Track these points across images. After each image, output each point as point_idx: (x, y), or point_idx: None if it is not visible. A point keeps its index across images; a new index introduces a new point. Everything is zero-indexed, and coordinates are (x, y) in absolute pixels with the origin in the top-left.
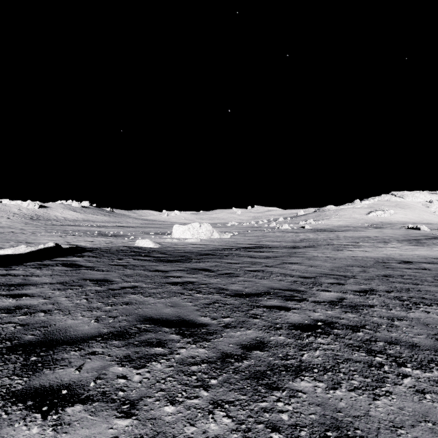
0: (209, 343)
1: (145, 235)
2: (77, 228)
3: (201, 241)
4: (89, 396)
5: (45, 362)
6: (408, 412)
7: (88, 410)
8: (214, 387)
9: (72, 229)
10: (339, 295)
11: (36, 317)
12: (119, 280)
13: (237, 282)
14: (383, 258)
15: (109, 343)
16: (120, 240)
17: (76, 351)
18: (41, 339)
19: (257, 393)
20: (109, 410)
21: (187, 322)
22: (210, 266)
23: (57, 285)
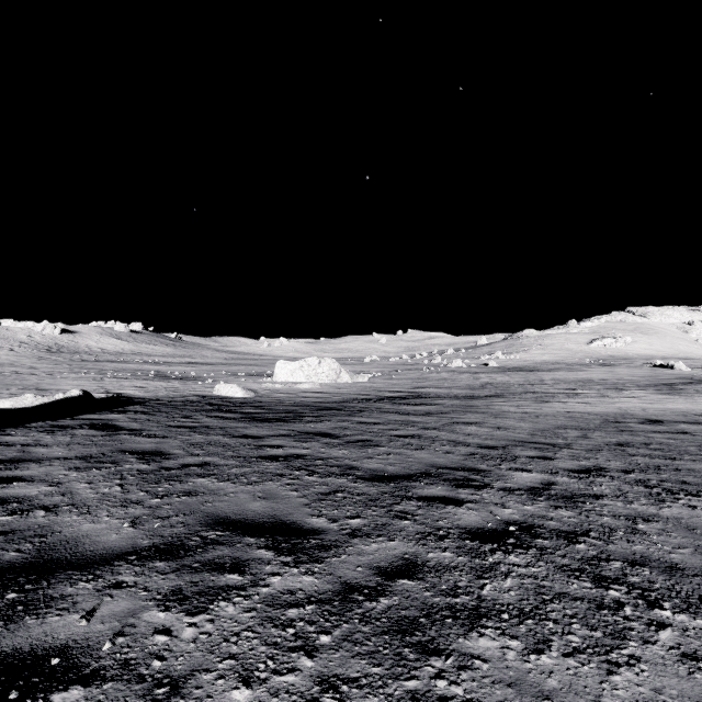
0: (321, 565)
1: (231, 376)
2: (122, 367)
3: (321, 388)
4: (98, 670)
5: (31, 603)
6: (672, 698)
7: (92, 699)
8: (325, 649)
9: (114, 368)
10: (545, 477)
11: (30, 518)
12: (180, 453)
13: (377, 456)
14: (616, 415)
15: (149, 565)
16: (190, 385)
17: (88, 581)
18: (31, 559)
19: (401, 661)
20: (131, 699)
21: (288, 527)
22: (333, 428)
23: (76, 462)
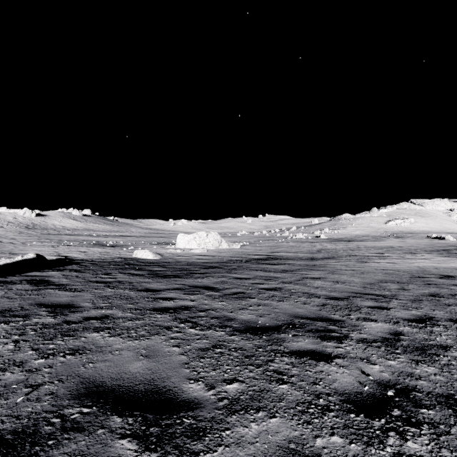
0: None
1: (147, 245)
2: (74, 238)
3: (208, 252)
4: None
5: None
6: None
7: None
8: None
9: (69, 239)
10: (391, 327)
11: None
12: (87, 306)
13: (249, 307)
14: (418, 271)
15: None
16: (118, 251)
17: None
18: None
19: None
20: None
21: (162, 398)
22: (215, 283)
23: None
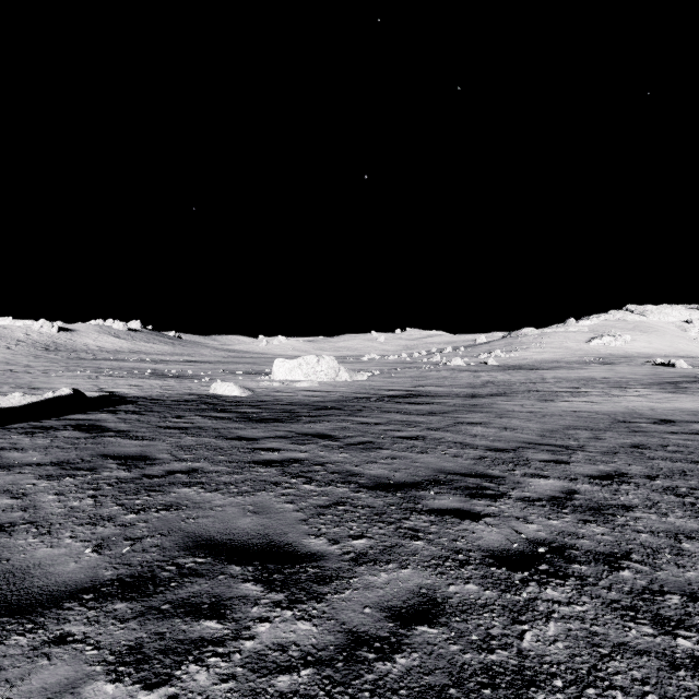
0: (320, 605)
1: (228, 375)
2: (119, 365)
3: (320, 386)
4: None
5: None
6: None
7: None
8: None
9: (111, 366)
10: (565, 485)
11: None
12: (167, 458)
13: (380, 461)
14: (624, 414)
15: (107, 608)
16: (186, 384)
17: (25, 634)
18: None
19: None
20: None
21: (281, 551)
22: (332, 429)
23: (49, 468)
